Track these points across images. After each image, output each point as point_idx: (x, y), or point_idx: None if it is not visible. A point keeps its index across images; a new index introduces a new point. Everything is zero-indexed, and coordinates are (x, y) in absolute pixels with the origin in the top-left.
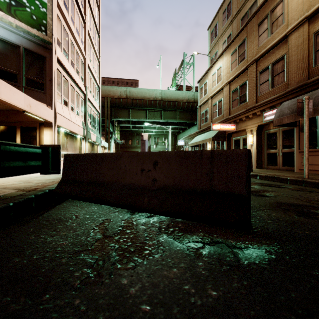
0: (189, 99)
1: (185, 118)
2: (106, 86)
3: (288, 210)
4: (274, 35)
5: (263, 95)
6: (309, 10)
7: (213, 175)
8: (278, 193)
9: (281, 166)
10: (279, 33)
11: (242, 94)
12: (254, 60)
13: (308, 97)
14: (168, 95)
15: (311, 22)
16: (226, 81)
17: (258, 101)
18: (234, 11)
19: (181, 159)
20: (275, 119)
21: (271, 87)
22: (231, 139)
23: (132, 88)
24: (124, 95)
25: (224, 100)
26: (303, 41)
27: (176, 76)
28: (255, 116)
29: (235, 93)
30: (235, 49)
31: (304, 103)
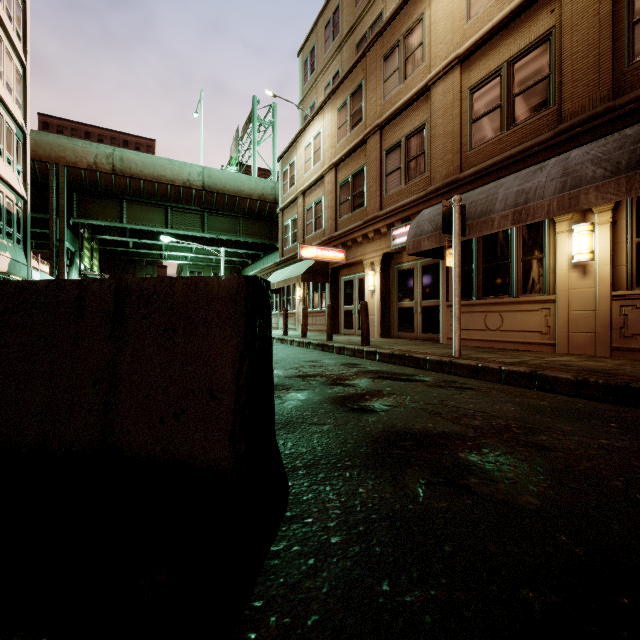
0: (264, 196)
1: (257, 235)
2: (55, 135)
3: (408, 463)
4: (409, 83)
5: (392, 197)
6: (462, 45)
7: (118, 385)
8: (402, 397)
9: (421, 333)
10: (417, 79)
11: (358, 192)
12: (377, 125)
13: (460, 199)
14: (219, 181)
15: (465, 68)
16: (329, 162)
17: (384, 207)
18: (345, 27)
19: (0, 316)
20: (409, 242)
21: (404, 183)
22: (339, 280)
23: (130, 151)
24: (108, 165)
25: (325, 201)
26: (454, 100)
27: (238, 144)
28: (379, 236)
29: (345, 189)
30: (344, 100)
31: (453, 209)
